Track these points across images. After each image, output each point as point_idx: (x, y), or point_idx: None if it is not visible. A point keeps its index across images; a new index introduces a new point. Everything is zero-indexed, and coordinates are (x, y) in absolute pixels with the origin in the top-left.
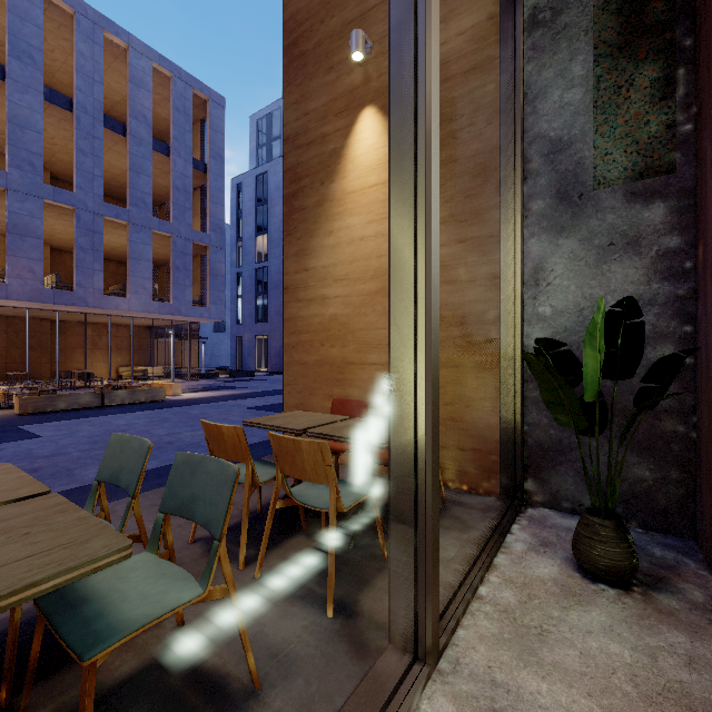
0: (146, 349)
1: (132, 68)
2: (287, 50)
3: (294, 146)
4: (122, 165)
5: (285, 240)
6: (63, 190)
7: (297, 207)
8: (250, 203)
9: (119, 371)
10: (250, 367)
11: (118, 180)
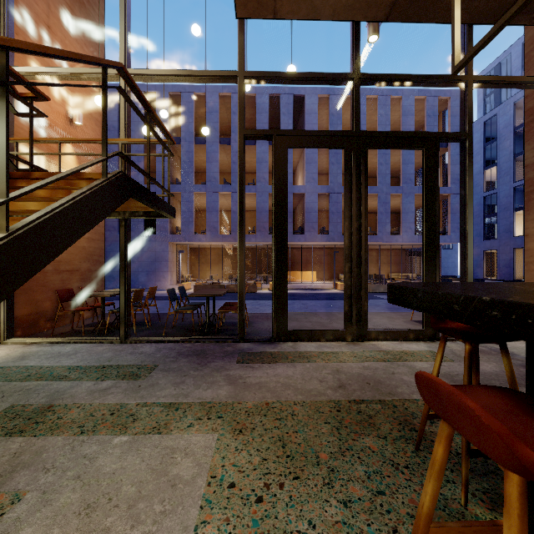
0: (403, 263)
1: (404, 107)
2: (527, 124)
3: (531, 169)
4: (395, 160)
5: (525, 213)
6: (373, 186)
7: (533, 197)
8: (478, 145)
9: (389, 275)
10: (478, 276)
11: (390, 168)
